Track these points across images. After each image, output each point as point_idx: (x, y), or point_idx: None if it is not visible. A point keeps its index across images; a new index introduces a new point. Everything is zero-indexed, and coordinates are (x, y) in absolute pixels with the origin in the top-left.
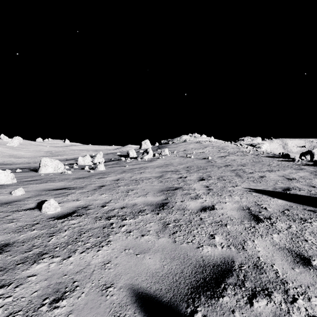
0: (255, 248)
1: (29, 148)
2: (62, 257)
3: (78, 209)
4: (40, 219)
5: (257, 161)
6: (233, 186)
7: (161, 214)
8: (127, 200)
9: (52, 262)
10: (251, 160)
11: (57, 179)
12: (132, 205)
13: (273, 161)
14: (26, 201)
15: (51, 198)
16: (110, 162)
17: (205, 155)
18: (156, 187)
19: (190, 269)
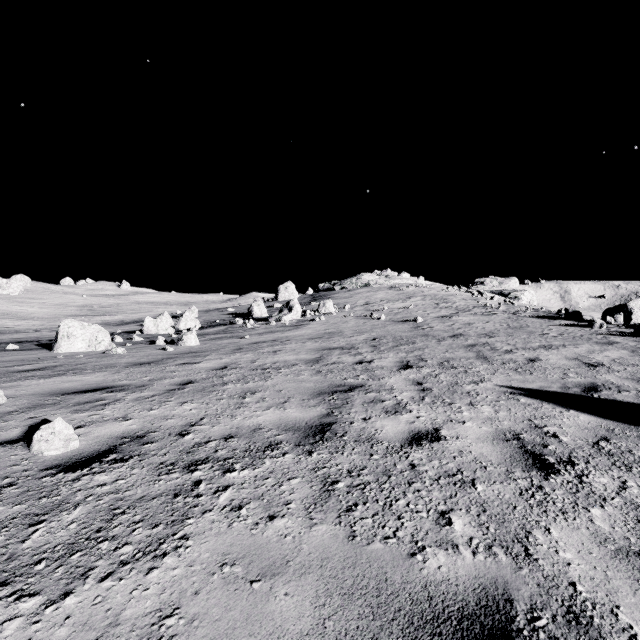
0: (558, 553)
1: (45, 299)
2: (45, 597)
3: (122, 443)
4: (22, 471)
5: (516, 326)
6: (474, 383)
7: (318, 453)
8: (240, 418)
9: (12, 617)
10: (504, 325)
11: (90, 367)
12: (250, 430)
13: (550, 327)
14: (4, 423)
15: (64, 413)
16: (211, 328)
17: (410, 313)
18: (308, 385)
19: (397, 632)
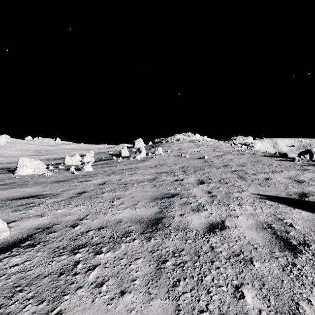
0: None
1: (17, 147)
2: None
3: (36, 232)
4: None
5: (255, 160)
6: (239, 192)
7: (154, 239)
8: (109, 215)
9: None
10: (249, 160)
11: (31, 183)
12: (114, 223)
13: (272, 161)
14: None
15: (7, 212)
16: (100, 161)
17: (201, 154)
18: (149, 193)
19: None
